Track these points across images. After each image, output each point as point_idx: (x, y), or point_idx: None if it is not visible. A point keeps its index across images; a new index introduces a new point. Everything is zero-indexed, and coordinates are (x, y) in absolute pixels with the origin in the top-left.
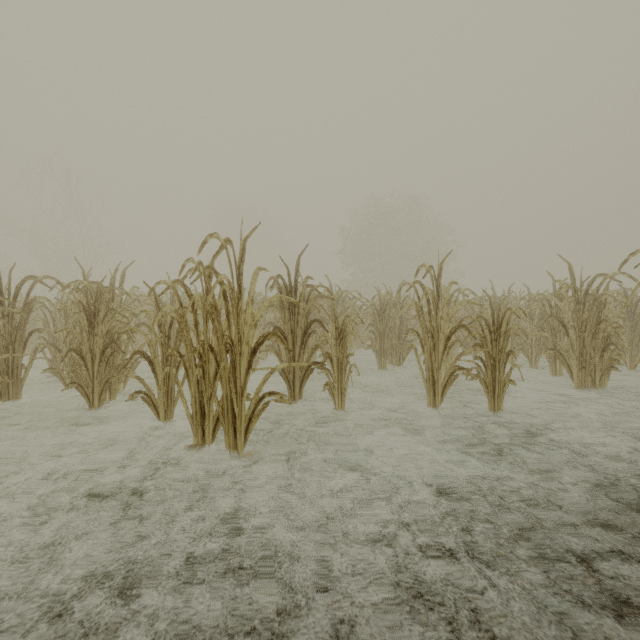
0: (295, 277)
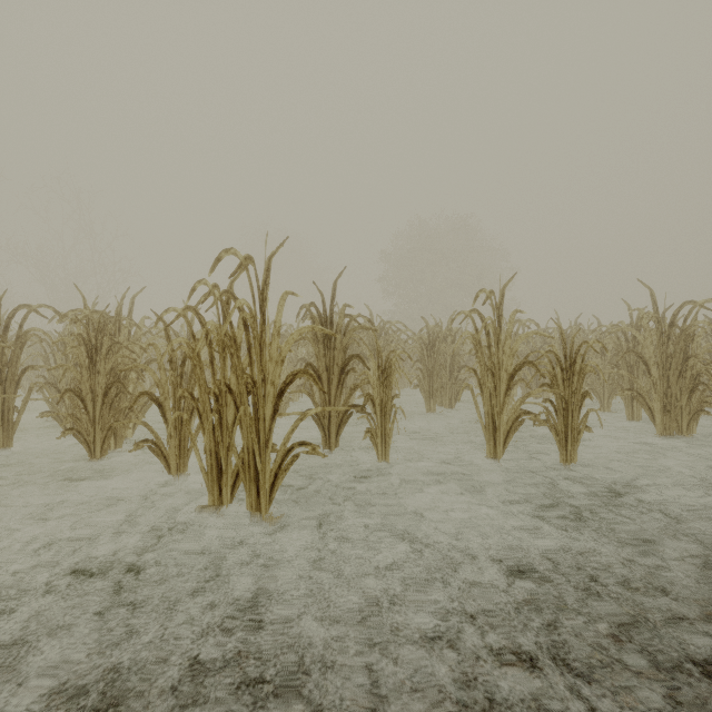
0: (331, 305)
